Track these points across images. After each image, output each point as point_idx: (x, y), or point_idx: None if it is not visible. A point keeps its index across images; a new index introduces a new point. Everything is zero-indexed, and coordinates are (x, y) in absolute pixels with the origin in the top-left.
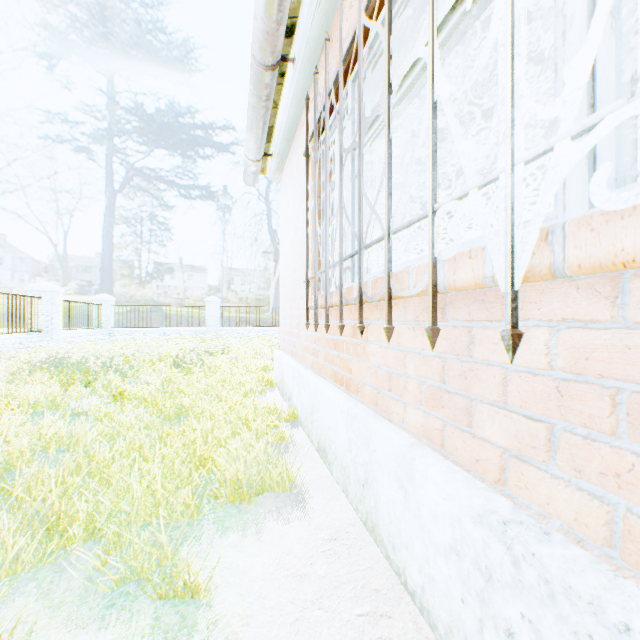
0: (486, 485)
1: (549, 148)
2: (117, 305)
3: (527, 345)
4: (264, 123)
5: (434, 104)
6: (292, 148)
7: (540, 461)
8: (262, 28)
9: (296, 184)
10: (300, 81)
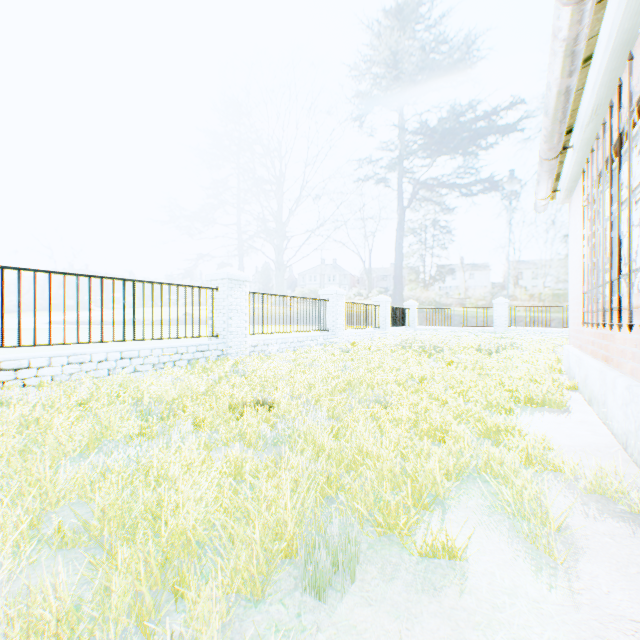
0: None
1: (633, 271)
2: (419, 308)
3: None
4: (550, 180)
5: (619, 236)
6: (578, 184)
7: None
8: (545, 148)
9: (580, 215)
10: (578, 155)
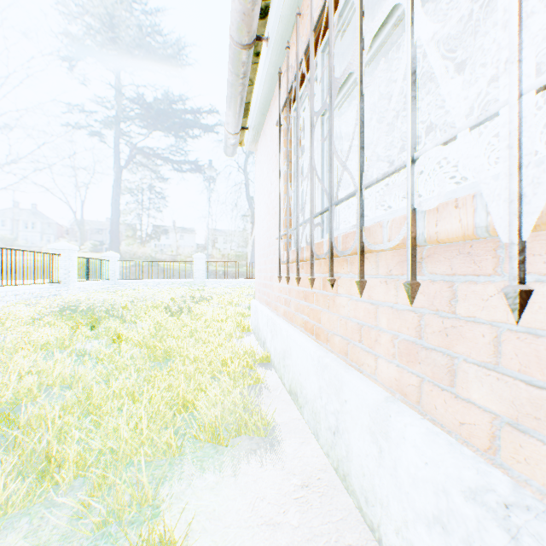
0: (472, 451)
1: None
2: (121, 261)
3: (528, 302)
4: (241, 99)
5: (413, 48)
6: (266, 121)
7: None
8: (239, 9)
9: (269, 152)
10: (273, 58)
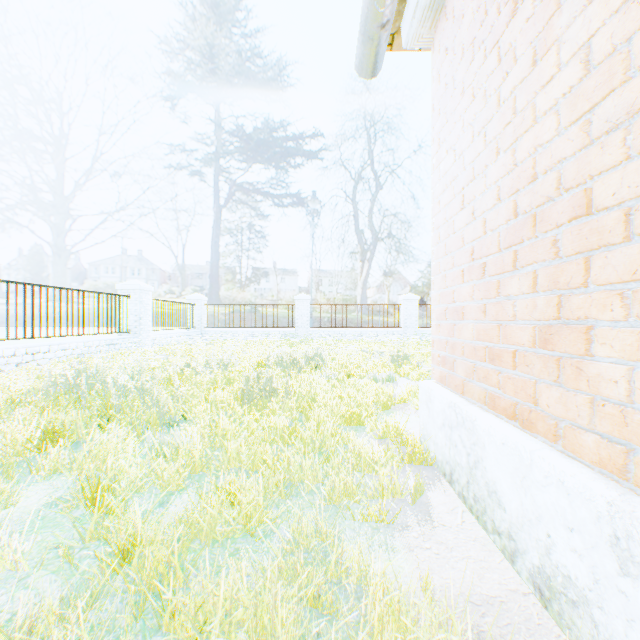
0: None
1: None
2: (208, 304)
3: None
4: None
5: None
6: None
7: None
8: None
9: None
10: None
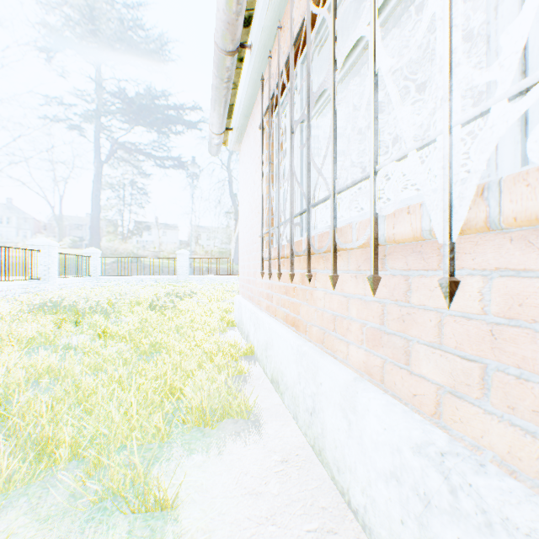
0: (422, 417)
1: (486, 110)
2: (103, 257)
3: (462, 292)
4: (225, 101)
5: (375, 76)
6: (249, 123)
7: (474, 398)
8: (223, 19)
9: (253, 153)
10: (256, 65)
